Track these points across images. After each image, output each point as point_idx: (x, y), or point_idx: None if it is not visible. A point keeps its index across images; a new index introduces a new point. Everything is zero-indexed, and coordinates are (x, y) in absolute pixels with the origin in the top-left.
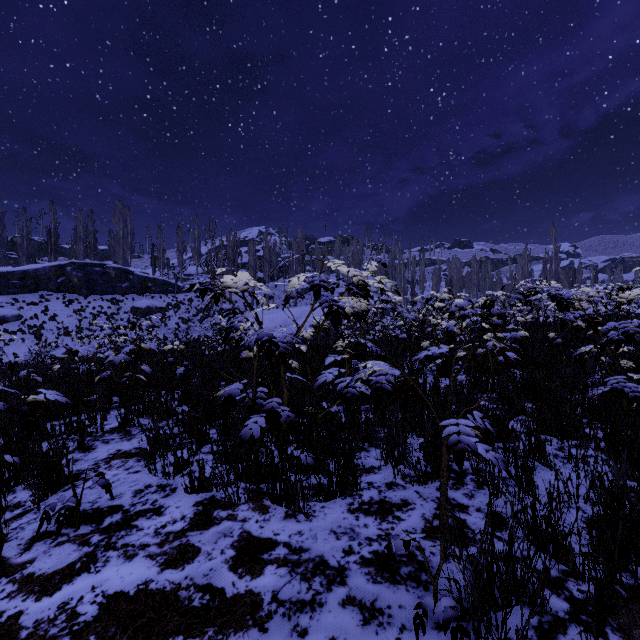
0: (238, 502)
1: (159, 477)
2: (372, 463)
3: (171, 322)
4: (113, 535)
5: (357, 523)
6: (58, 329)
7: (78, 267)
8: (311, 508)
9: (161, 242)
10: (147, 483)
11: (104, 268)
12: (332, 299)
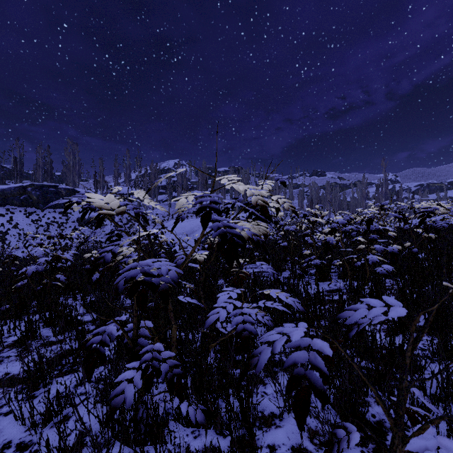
0: None
1: (26, 426)
2: (271, 407)
3: (107, 229)
4: None
5: None
6: (19, 235)
7: (36, 188)
8: None
9: (101, 170)
10: (8, 438)
11: (57, 188)
12: (226, 224)
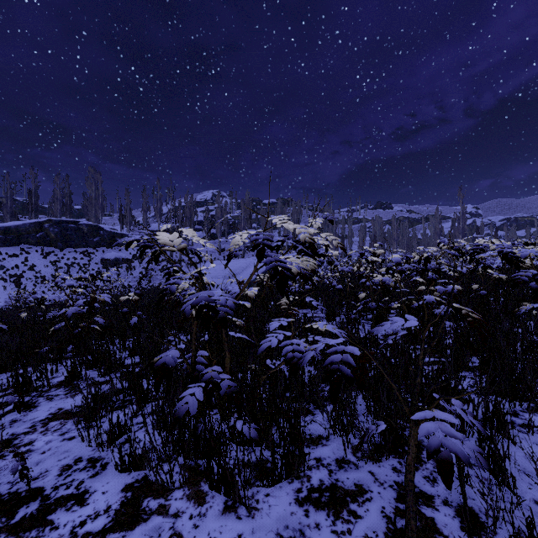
0: (172, 486)
1: (92, 447)
2: (319, 431)
3: (136, 271)
4: (21, 537)
5: (307, 521)
6: (36, 278)
7: (55, 224)
8: (254, 496)
9: (128, 202)
10: (78, 455)
11: (78, 225)
12: (277, 259)
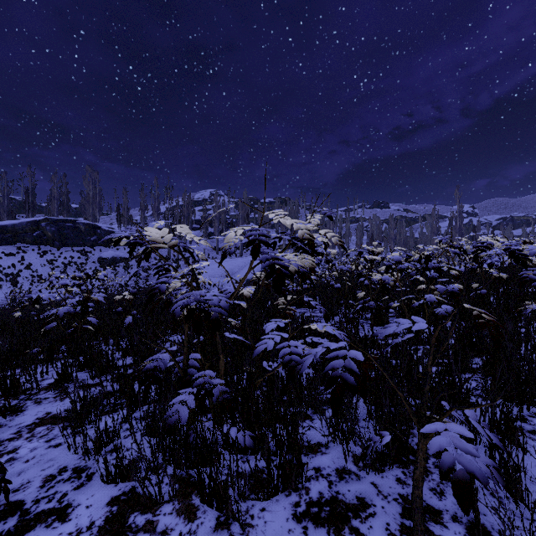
0: (161, 499)
1: (79, 455)
2: (318, 438)
3: (133, 270)
4: None
5: None
6: (32, 277)
7: (52, 223)
8: (248, 511)
9: (125, 201)
10: (63, 464)
11: (75, 223)
12: (274, 256)
